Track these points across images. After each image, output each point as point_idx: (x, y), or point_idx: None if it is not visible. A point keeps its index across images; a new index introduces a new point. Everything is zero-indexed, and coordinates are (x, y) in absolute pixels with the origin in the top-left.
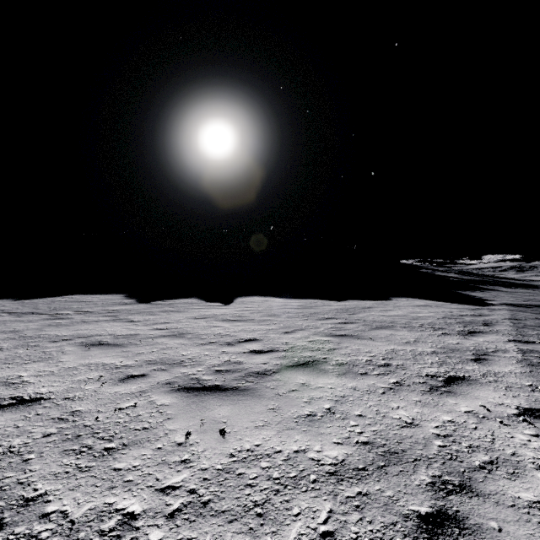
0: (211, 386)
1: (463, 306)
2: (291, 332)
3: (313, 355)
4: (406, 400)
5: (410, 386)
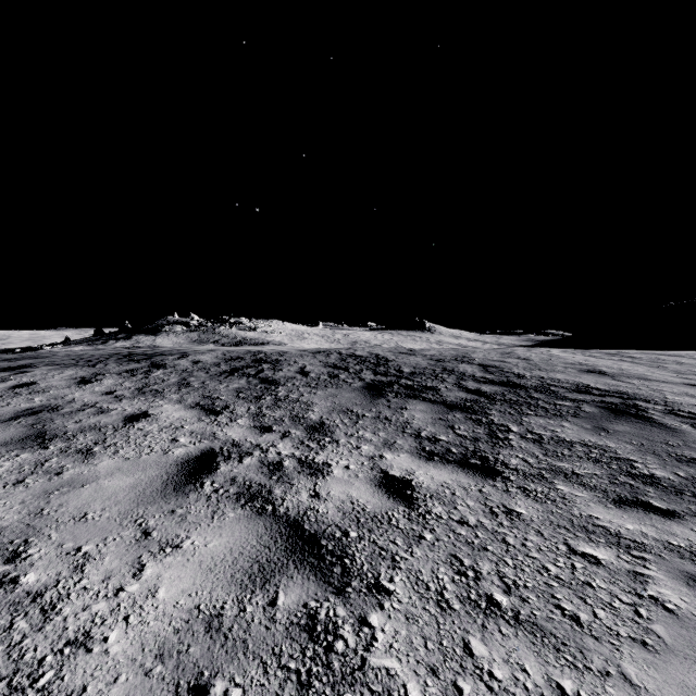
0: None
1: None
2: None
3: None
4: None
5: None
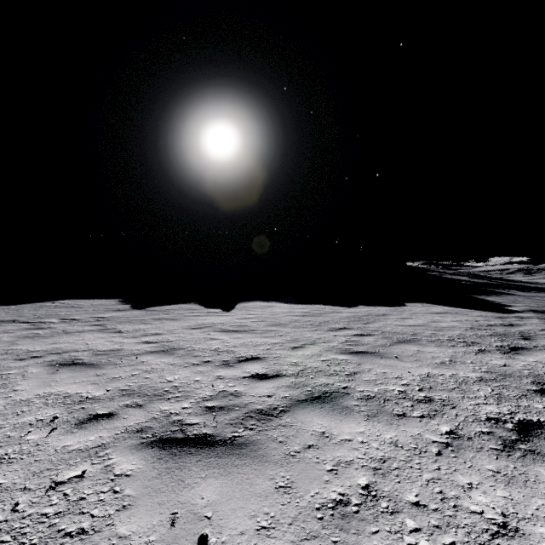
0: (197, 436)
1: (487, 314)
2: (300, 348)
3: (330, 383)
4: (477, 469)
5: (472, 439)
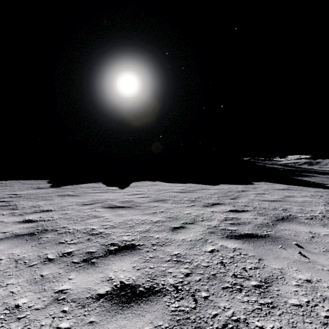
0: None
1: (320, 190)
2: (181, 229)
3: (240, 317)
4: None
5: None
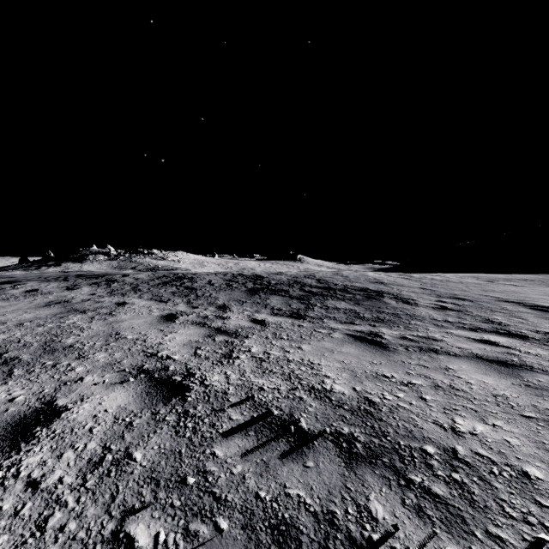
0: None
1: None
2: None
3: None
4: None
5: None
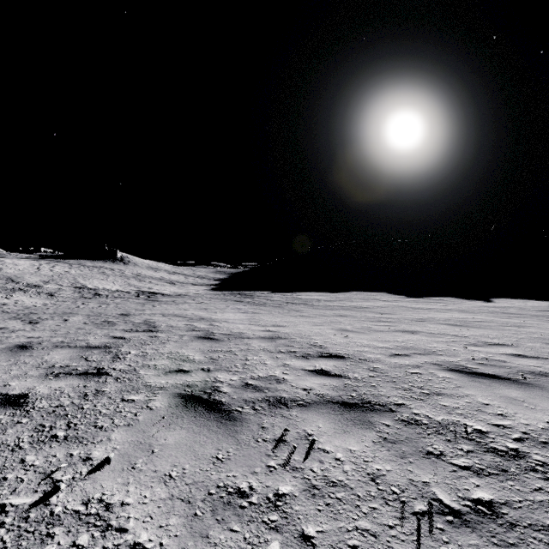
0: None
1: None
2: None
3: None
4: None
5: None
